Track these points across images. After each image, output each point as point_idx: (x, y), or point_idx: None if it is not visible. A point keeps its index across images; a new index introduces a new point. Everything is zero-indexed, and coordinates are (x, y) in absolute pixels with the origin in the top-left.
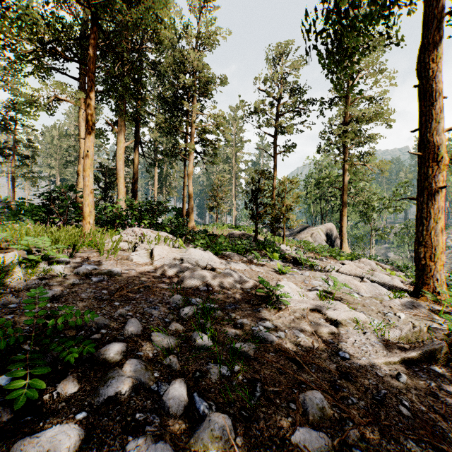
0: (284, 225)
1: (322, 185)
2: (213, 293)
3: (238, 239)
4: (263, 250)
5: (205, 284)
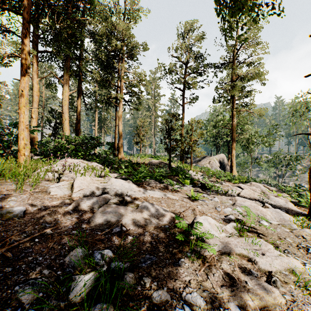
0: (191, 156)
1: (216, 126)
2: (127, 236)
3: (156, 166)
4: (175, 175)
5: (120, 224)
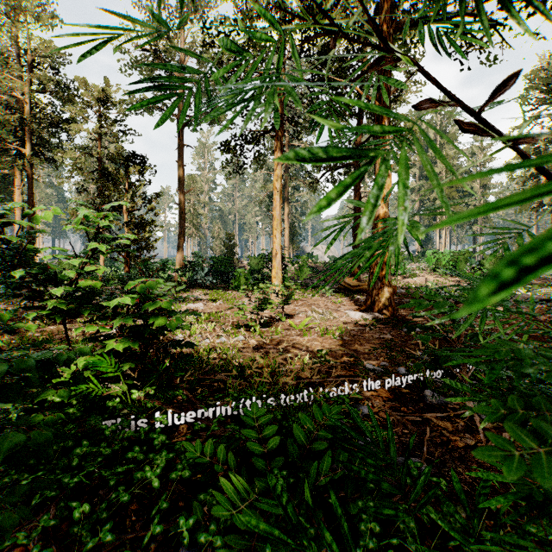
0: None
1: None
2: None
3: None
4: None
5: None
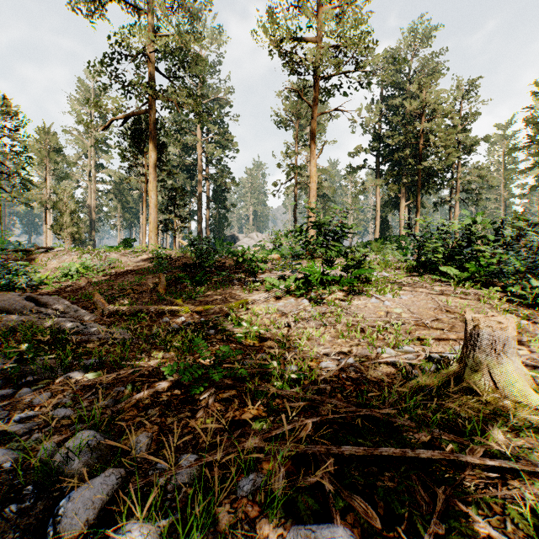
0: None
1: None
2: None
3: None
4: None
5: None
